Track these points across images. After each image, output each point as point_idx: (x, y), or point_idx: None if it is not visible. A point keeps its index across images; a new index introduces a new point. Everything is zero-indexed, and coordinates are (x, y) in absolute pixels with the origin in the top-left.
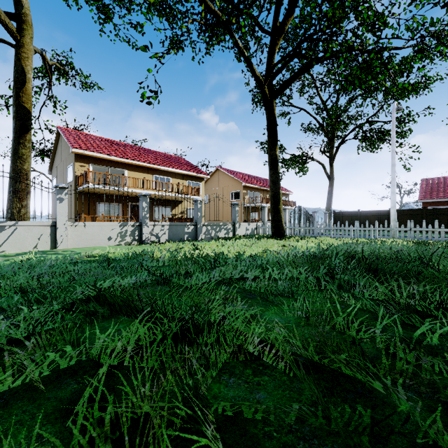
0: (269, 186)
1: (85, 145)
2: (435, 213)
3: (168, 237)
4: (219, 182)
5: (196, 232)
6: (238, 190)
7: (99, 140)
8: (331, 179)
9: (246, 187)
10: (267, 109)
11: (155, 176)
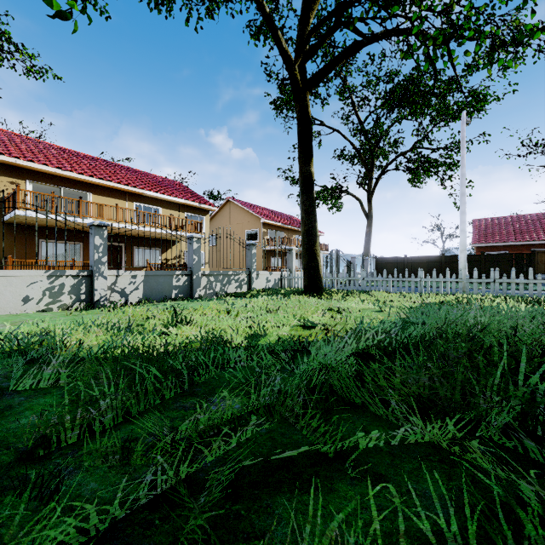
0: (295, 224)
1: (20, 152)
2: (494, 259)
3: (143, 295)
4: (231, 217)
5: (191, 285)
6: (256, 228)
7: (47, 147)
8: (369, 218)
9: (266, 224)
10: (298, 103)
11: (137, 204)
